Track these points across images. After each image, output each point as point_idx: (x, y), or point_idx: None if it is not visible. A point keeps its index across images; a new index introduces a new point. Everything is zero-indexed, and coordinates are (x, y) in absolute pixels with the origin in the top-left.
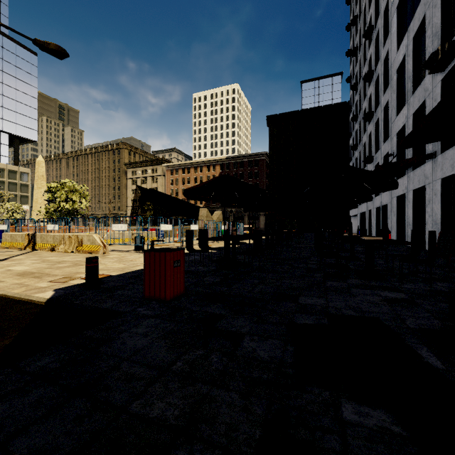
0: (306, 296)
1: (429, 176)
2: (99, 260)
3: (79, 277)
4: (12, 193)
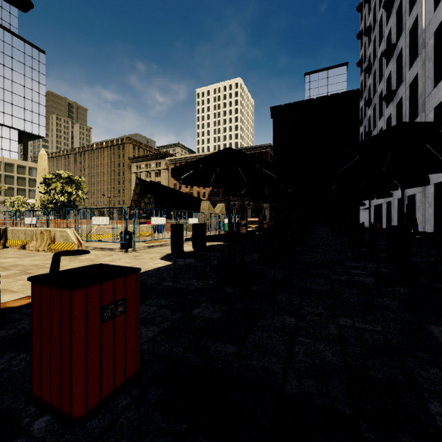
0: (438, 393)
1: None
2: (63, 264)
3: None
4: (21, 188)
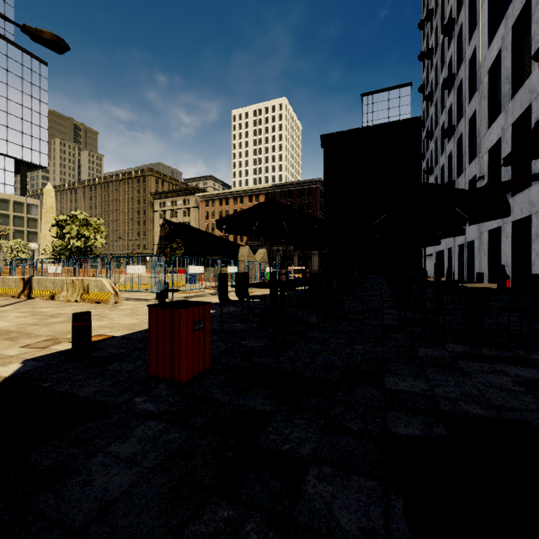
0: (395, 374)
1: (537, 203)
2: (106, 313)
3: (67, 339)
4: (18, 229)
